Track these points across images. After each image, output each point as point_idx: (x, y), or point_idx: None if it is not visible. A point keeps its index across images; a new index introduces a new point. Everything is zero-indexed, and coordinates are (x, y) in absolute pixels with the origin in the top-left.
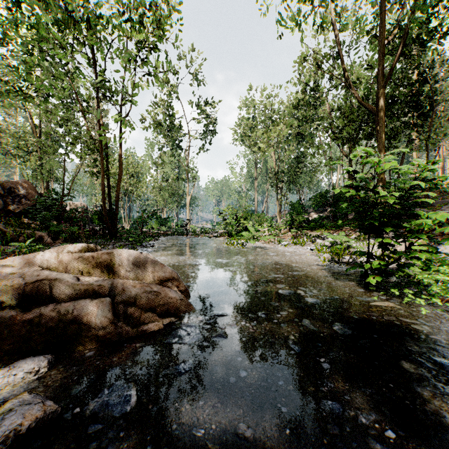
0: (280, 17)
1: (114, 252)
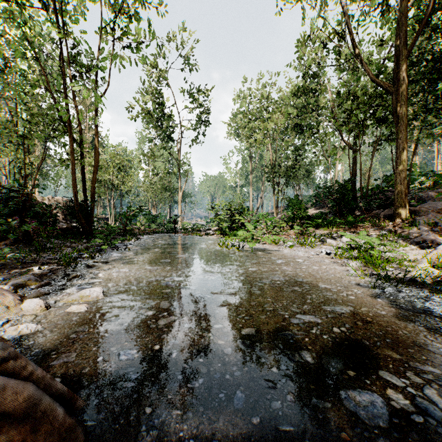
0: None
1: None
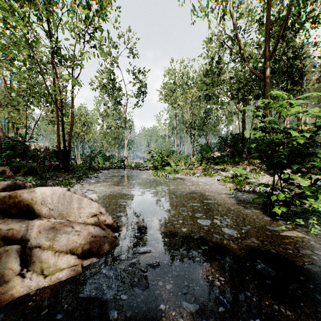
0: (193, 7)
1: (35, 190)
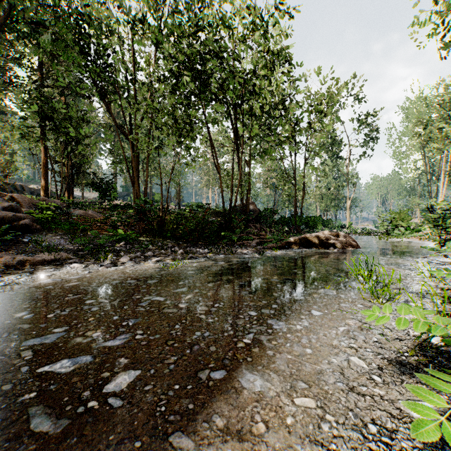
0: (442, 44)
1: (339, 232)
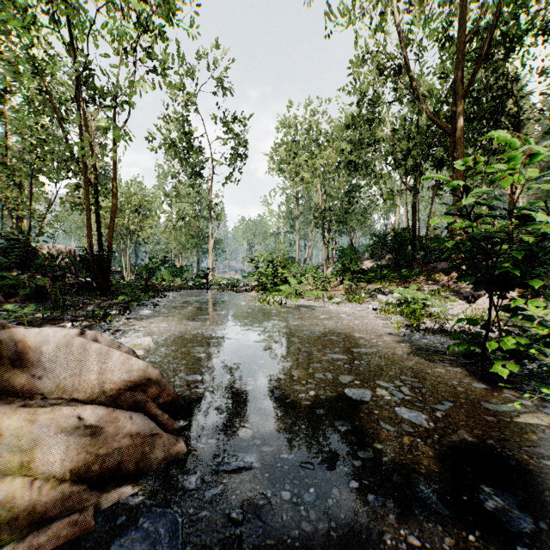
0: (329, 7)
1: (0, 337)
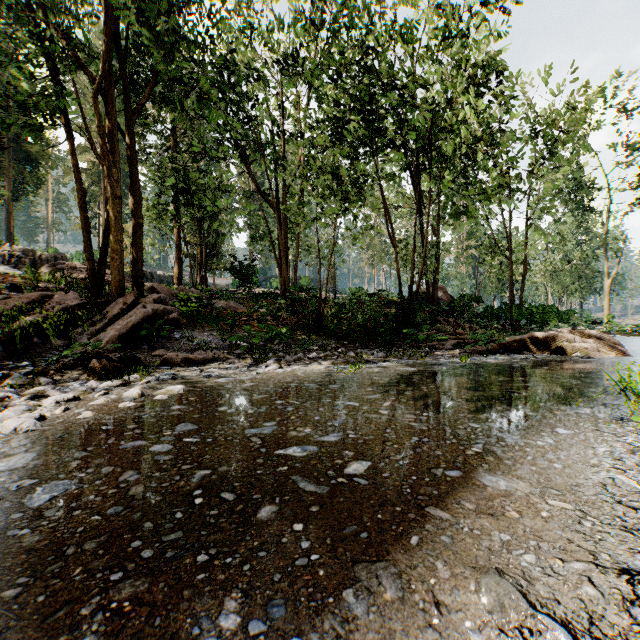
0: None
1: (589, 331)
